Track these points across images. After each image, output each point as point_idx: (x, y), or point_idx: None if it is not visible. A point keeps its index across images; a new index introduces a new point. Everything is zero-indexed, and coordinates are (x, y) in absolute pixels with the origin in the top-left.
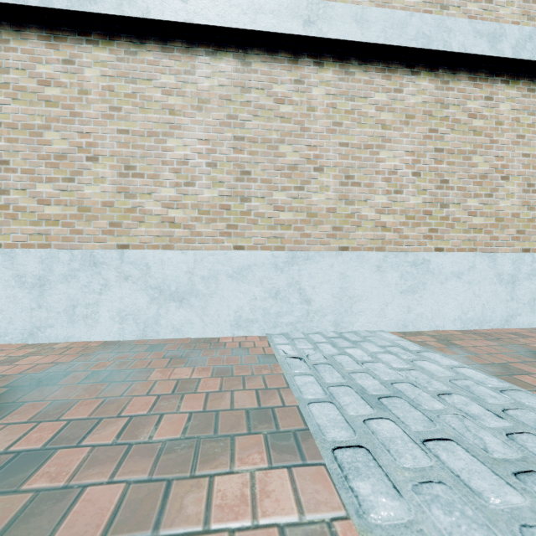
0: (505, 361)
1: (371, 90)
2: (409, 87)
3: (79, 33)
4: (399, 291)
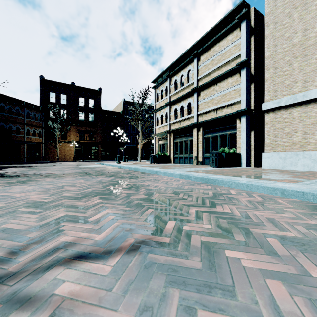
0: None
1: None
2: None
3: (292, 106)
4: None
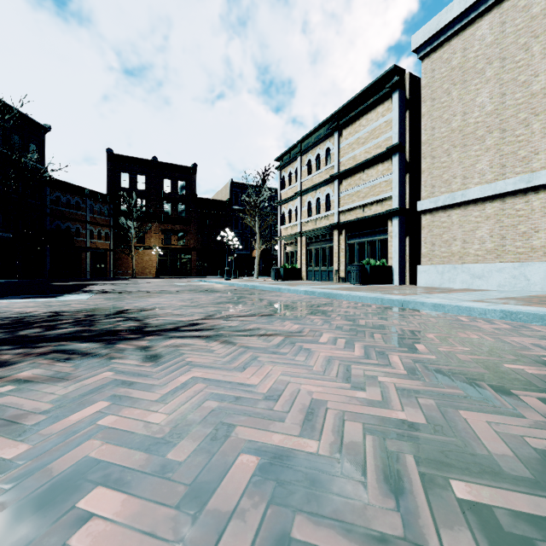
0: None
1: None
2: None
3: (451, 208)
4: None
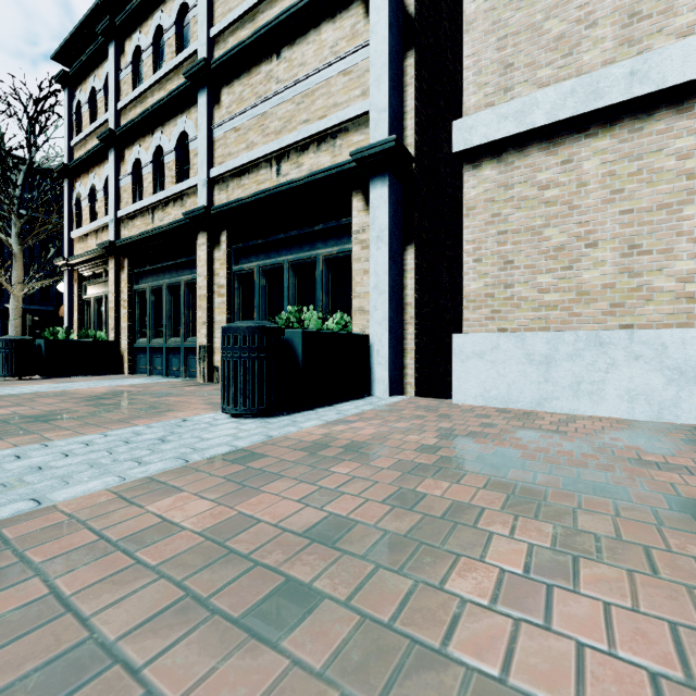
0: None
1: None
2: None
3: (577, 132)
4: None
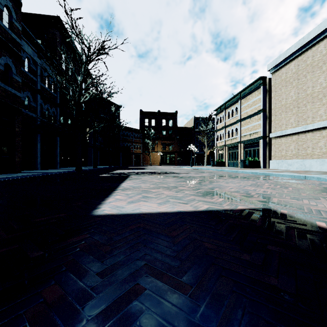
0: (310, 171)
1: (316, 134)
2: (323, 132)
3: (281, 137)
4: (319, 165)
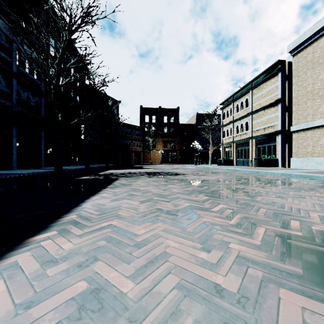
0: None
1: None
2: None
3: (307, 130)
4: None
